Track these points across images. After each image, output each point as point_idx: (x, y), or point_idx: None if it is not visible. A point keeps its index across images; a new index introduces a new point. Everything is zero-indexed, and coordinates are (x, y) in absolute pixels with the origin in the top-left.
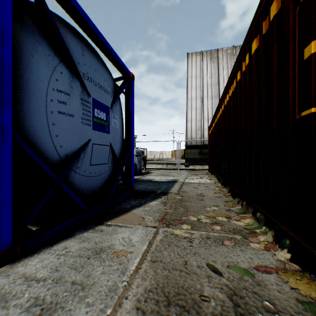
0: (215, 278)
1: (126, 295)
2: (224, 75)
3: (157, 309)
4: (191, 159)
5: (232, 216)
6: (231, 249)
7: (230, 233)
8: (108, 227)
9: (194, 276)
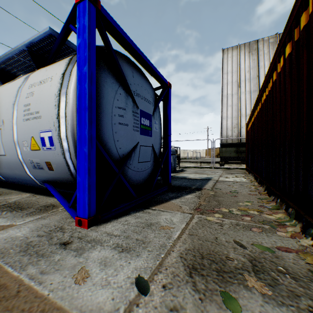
0: (239, 249)
1: (172, 249)
2: (265, 67)
3: (194, 259)
4: (227, 157)
5: (264, 210)
6: (257, 234)
7: (259, 223)
8: (154, 211)
9: (223, 246)
